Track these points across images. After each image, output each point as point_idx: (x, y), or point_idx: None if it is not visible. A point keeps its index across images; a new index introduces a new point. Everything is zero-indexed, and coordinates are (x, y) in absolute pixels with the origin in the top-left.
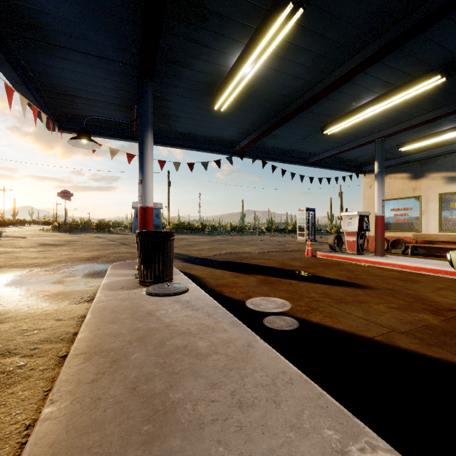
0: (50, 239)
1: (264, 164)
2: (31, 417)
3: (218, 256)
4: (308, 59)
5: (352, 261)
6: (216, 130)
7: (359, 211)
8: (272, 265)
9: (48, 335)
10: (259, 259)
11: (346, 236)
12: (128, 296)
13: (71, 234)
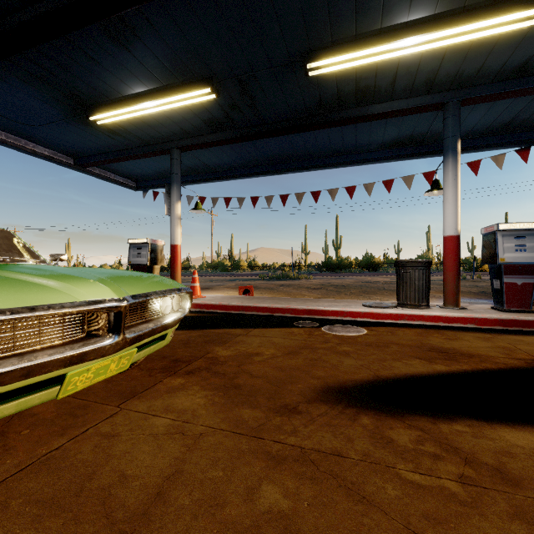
0: None
1: None
2: None
3: None
4: None
5: None
6: None
7: None
8: None
9: None
10: None
11: None
12: None
13: None
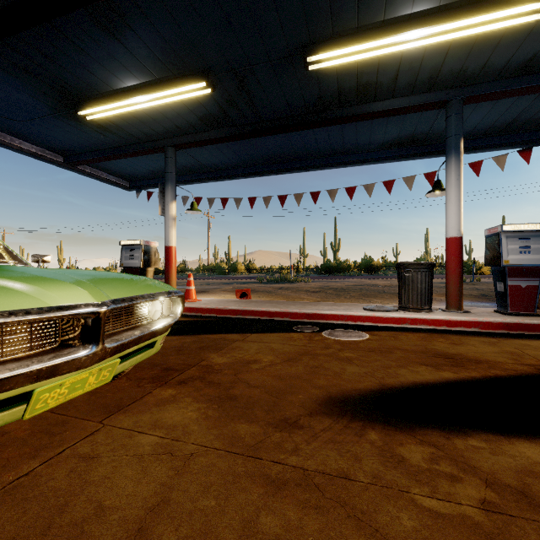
0: None
1: None
2: None
3: None
4: None
5: None
6: None
7: None
8: None
9: None
10: None
11: None
12: None
13: None
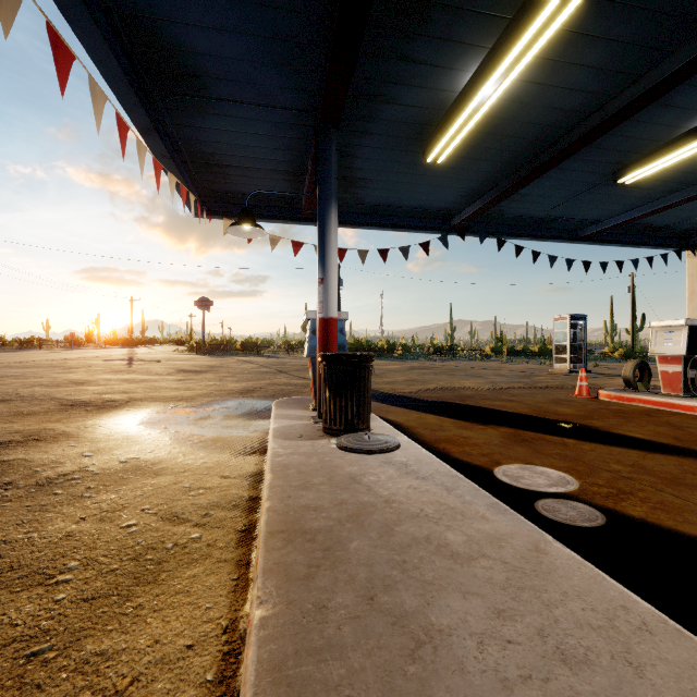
0: (189, 363)
1: (501, 245)
2: (227, 616)
3: (423, 394)
4: (603, 55)
5: (674, 408)
6: (423, 196)
7: (689, 319)
8: (520, 411)
9: (218, 498)
10: (494, 400)
11: (660, 364)
12: (313, 449)
13: (212, 356)
